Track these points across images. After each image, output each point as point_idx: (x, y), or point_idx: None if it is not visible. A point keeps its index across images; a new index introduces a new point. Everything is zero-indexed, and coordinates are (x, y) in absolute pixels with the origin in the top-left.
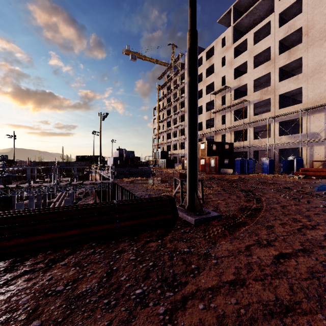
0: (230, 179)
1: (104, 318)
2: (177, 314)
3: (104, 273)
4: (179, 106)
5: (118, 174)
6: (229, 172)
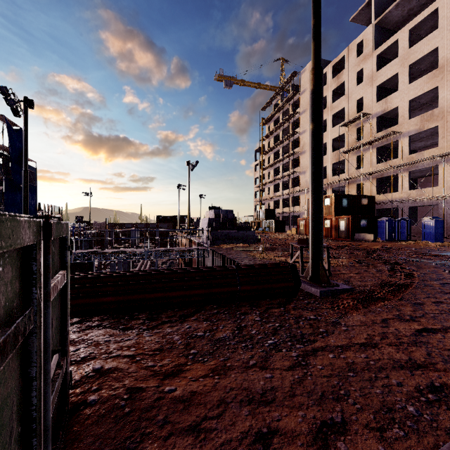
0: (369, 248)
1: (246, 354)
2: (309, 358)
3: (234, 328)
4: (291, 145)
5: (214, 240)
6: (368, 239)
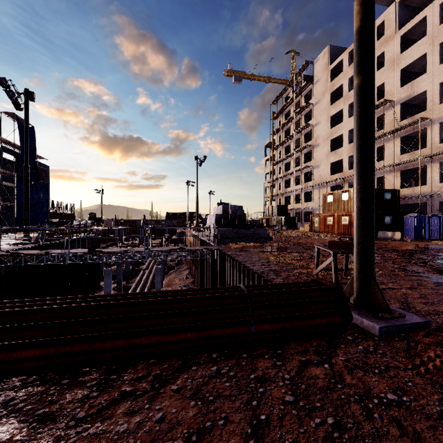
0: (399, 248)
1: None
2: None
3: (246, 426)
4: (303, 138)
5: (222, 238)
6: (394, 238)
